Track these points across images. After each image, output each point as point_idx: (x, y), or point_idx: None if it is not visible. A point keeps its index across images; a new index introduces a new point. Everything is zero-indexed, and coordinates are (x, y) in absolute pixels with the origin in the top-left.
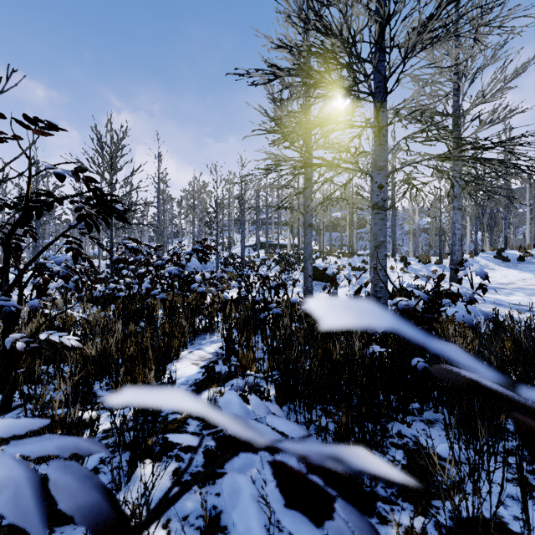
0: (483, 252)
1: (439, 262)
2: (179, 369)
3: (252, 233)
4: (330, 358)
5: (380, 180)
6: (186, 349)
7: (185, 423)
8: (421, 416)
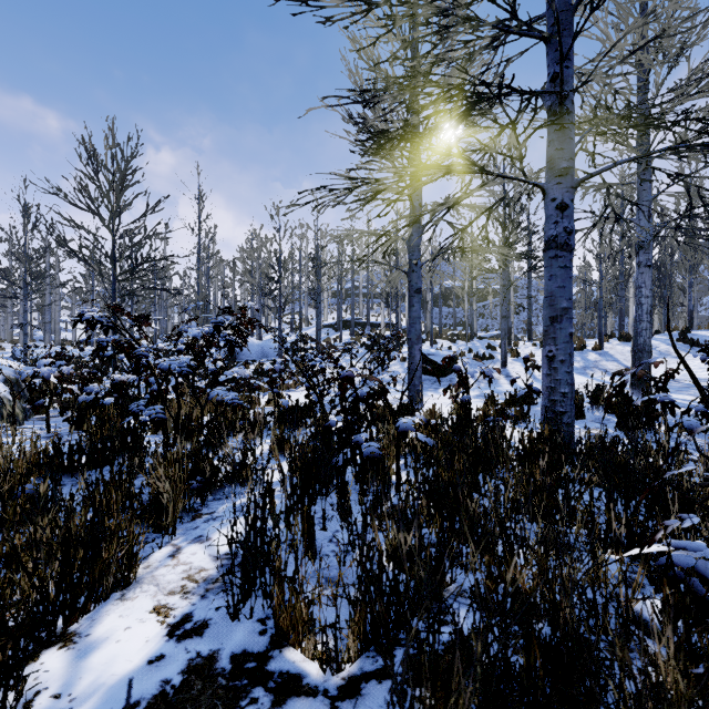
0: (659, 333)
1: (599, 348)
2: (105, 642)
3: (333, 308)
4: None
5: (562, 194)
6: (174, 536)
7: None
8: None
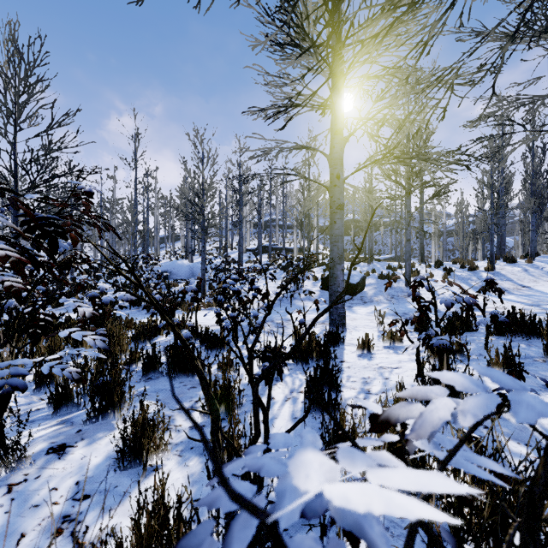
0: (538, 255)
1: (491, 268)
2: None
3: (254, 236)
4: None
5: None
6: None
7: None
8: None
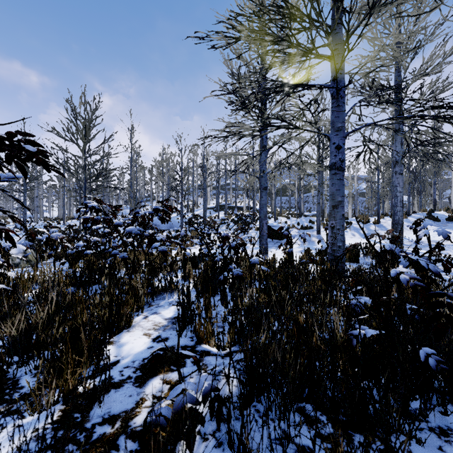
0: (415, 213)
1: (377, 222)
2: (127, 343)
3: (213, 197)
4: (308, 343)
5: (338, 140)
6: (142, 312)
7: (115, 446)
8: (427, 421)
